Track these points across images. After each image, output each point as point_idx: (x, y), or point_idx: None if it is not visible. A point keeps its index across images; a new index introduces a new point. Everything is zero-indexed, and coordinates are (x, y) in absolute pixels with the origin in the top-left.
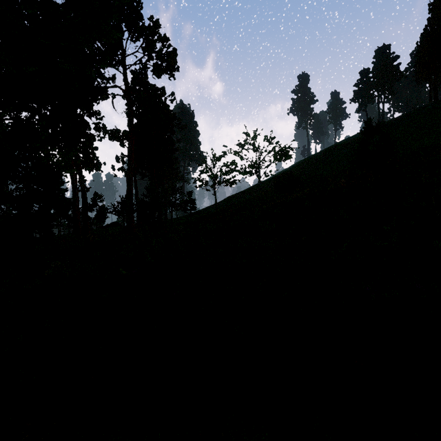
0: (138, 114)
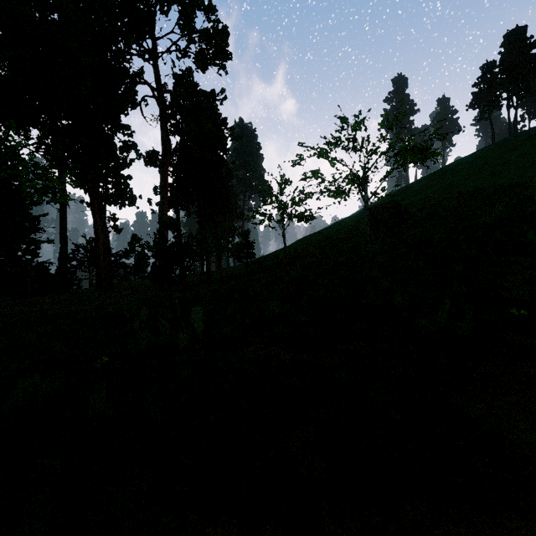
0: (181, 129)
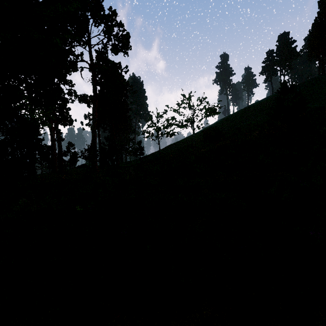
0: (100, 82)
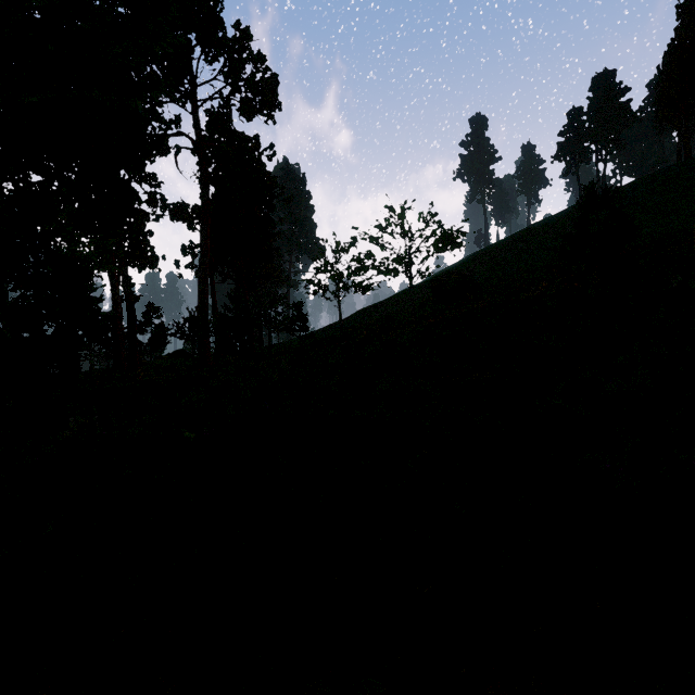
0: (216, 178)
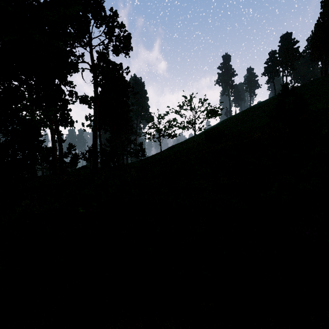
0: (101, 83)
